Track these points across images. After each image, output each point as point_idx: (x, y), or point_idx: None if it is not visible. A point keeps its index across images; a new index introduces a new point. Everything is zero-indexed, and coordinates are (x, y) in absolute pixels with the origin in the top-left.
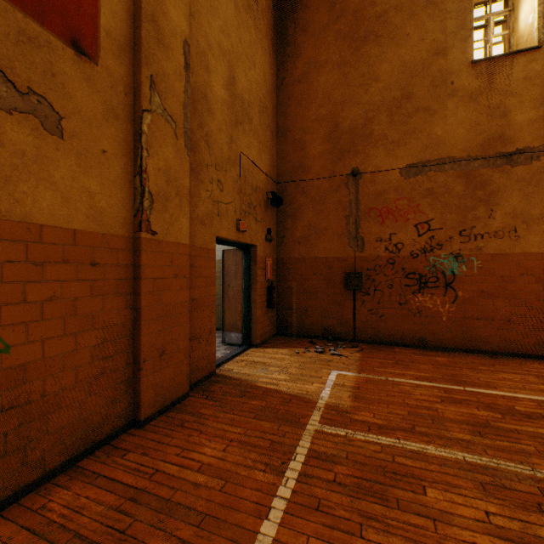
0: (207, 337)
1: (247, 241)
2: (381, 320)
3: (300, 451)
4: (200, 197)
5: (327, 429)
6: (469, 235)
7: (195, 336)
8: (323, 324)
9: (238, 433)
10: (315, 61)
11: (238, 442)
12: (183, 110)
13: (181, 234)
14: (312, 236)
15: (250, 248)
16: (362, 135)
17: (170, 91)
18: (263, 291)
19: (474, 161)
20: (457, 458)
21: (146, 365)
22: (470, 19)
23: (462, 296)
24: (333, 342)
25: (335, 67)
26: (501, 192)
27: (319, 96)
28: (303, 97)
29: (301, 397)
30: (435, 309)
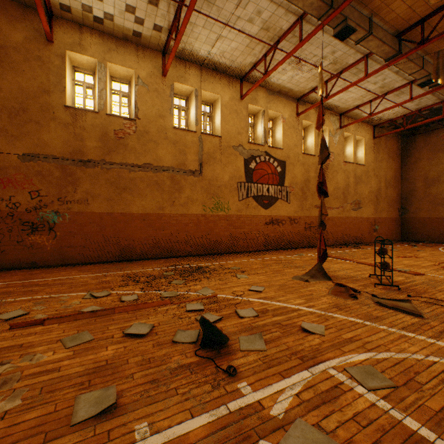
0: None
1: None
2: (3, 254)
3: None
4: None
5: None
6: (64, 201)
7: None
8: None
9: None
10: None
11: None
12: None
13: None
14: None
15: None
16: None
17: None
18: None
19: (67, 160)
20: None
21: None
22: (65, 81)
23: (60, 235)
24: None
25: None
26: (81, 180)
27: None
28: None
29: None
30: (44, 244)
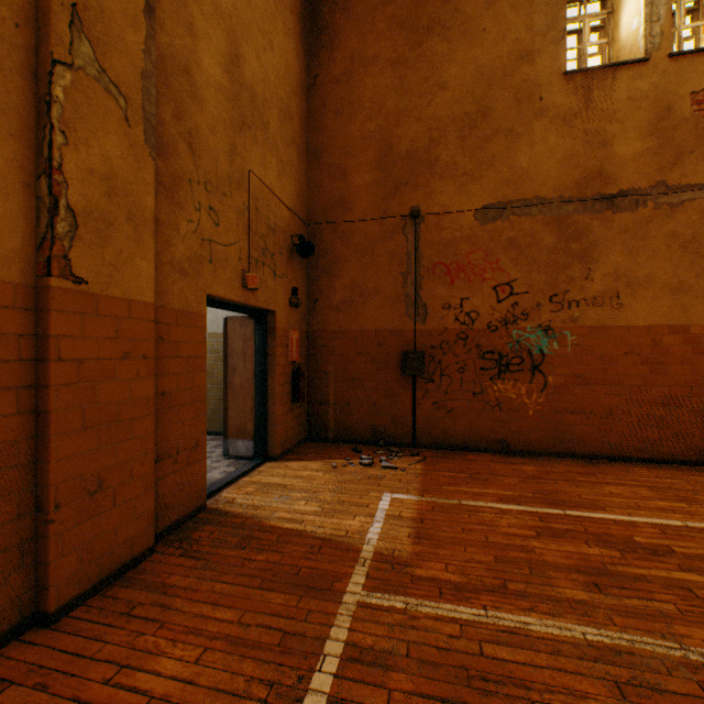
0: (191, 453)
1: (261, 305)
2: (449, 417)
3: (331, 650)
4: (177, 230)
5: (376, 600)
6: (562, 301)
7: (167, 452)
8: (371, 423)
9: (228, 622)
10: (361, 55)
11: (225, 640)
12: (141, 80)
13: (138, 285)
14: (356, 301)
15: (266, 316)
16: (424, 162)
17: (115, 42)
18: (287, 379)
19: (568, 203)
20: (575, 637)
21: (62, 512)
22: (563, 15)
23: (553, 382)
24: (385, 449)
25: (388, 66)
26: (601, 246)
27: (366, 105)
28: (343, 104)
29: (337, 542)
30: (519, 401)
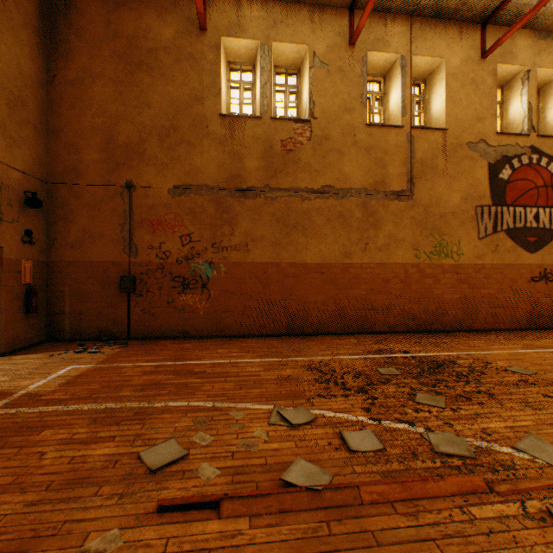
0: None
1: None
2: (153, 318)
3: None
4: None
5: (0, 411)
6: (219, 247)
7: None
8: (99, 326)
9: None
10: (91, 70)
11: None
12: None
13: None
14: (87, 241)
15: None
16: (137, 152)
17: None
18: (19, 296)
19: (222, 191)
20: (101, 408)
21: None
22: (220, 81)
23: (214, 294)
24: (106, 342)
25: (111, 82)
26: (239, 217)
27: (95, 105)
28: (77, 101)
29: (4, 392)
30: (196, 306)
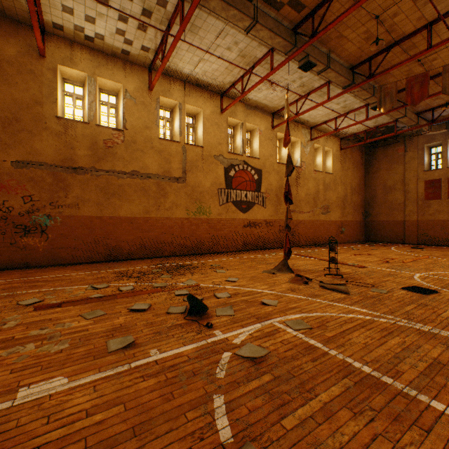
0: None
1: None
2: None
3: None
4: None
5: None
6: (56, 205)
7: None
8: None
9: None
10: None
11: None
12: None
13: None
14: None
15: None
16: None
17: None
18: None
19: (59, 167)
20: None
21: None
22: (56, 94)
23: (52, 237)
24: None
25: None
26: (72, 186)
27: None
28: None
29: None
30: (36, 245)
